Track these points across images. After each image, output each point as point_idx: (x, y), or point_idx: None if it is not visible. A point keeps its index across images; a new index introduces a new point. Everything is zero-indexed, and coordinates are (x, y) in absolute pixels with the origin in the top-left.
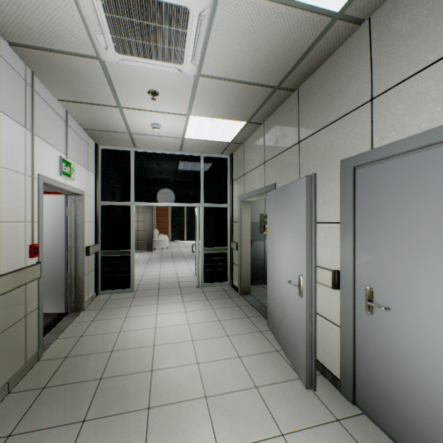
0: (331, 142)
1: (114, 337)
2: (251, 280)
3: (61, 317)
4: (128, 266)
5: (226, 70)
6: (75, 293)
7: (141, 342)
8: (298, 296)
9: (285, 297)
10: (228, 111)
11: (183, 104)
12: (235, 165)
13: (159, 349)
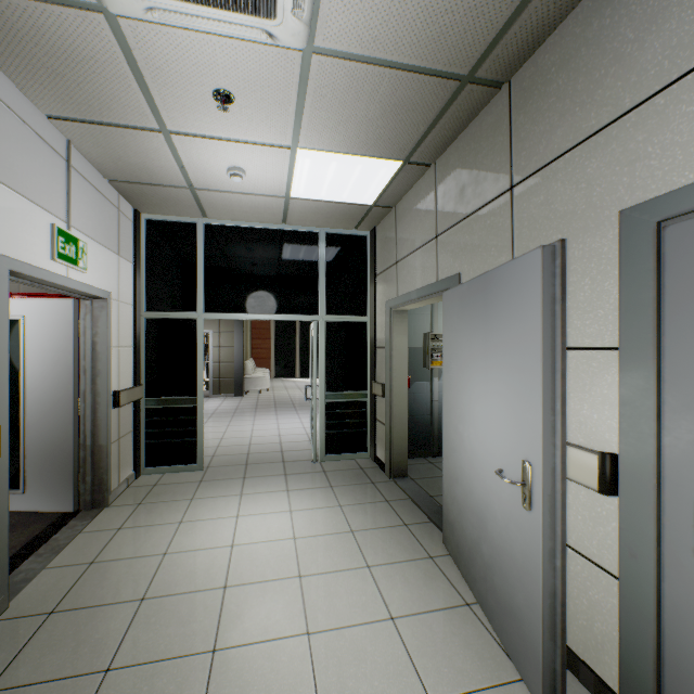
0: (593, 176)
1: (152, 566)
2: (408, 450)
3: (64, 520)
4: (193, 425)
5: (366, 35)
6: (93, 476)
7: (201, 580)
8: (520, 505)
9: (485, 499)
10: (369, 137)
11: (282, 122)
12: (380, 247)
13: (234, 597)
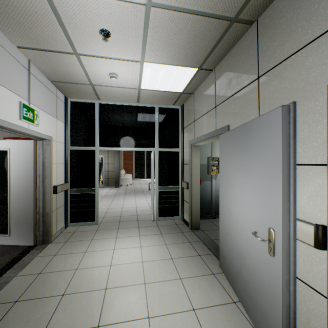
0: (310, 66)
1: (69, 276)
2: (200, 215)
3: (29, 250)
4: (93, 202)
5: None
6: (43, 228)
7: (94, 284)
8: (267, 253)
9: (245, 246)
10: (181, 55)
11: (136, 47)
12: (186, 113)
13: (110, 295)
